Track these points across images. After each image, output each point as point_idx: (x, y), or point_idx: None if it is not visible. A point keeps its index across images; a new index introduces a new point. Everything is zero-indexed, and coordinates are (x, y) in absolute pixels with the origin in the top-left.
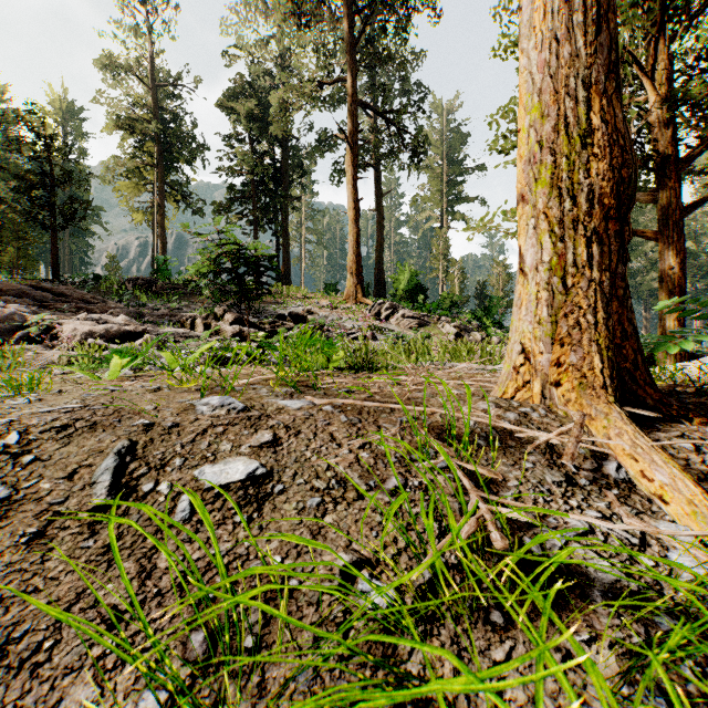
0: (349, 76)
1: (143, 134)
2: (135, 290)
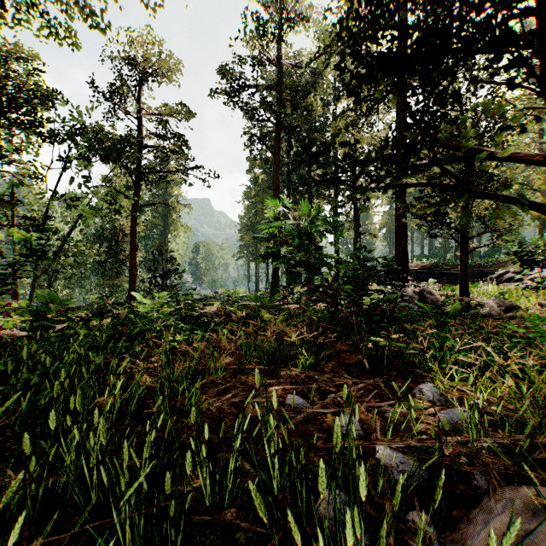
0: None
1: None
2: None
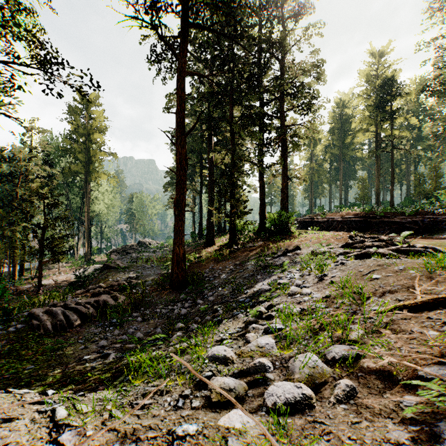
0: None
1: None
2: None
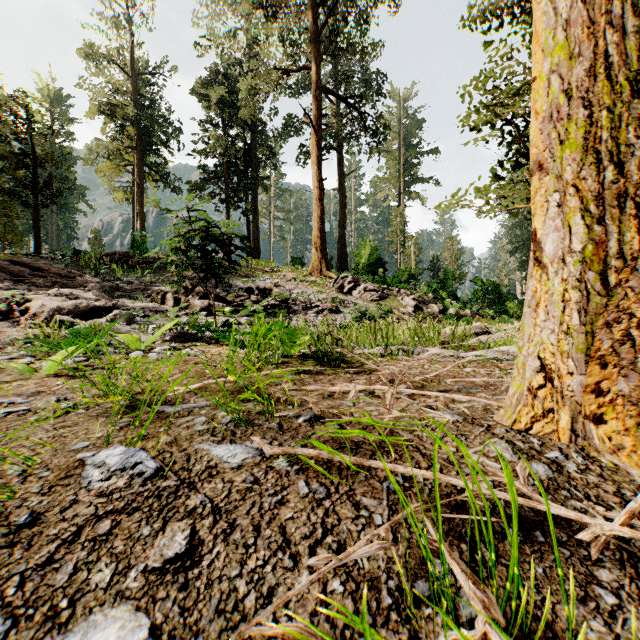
0: (313, 64)
1: (123, 119)
2: (112, 264)
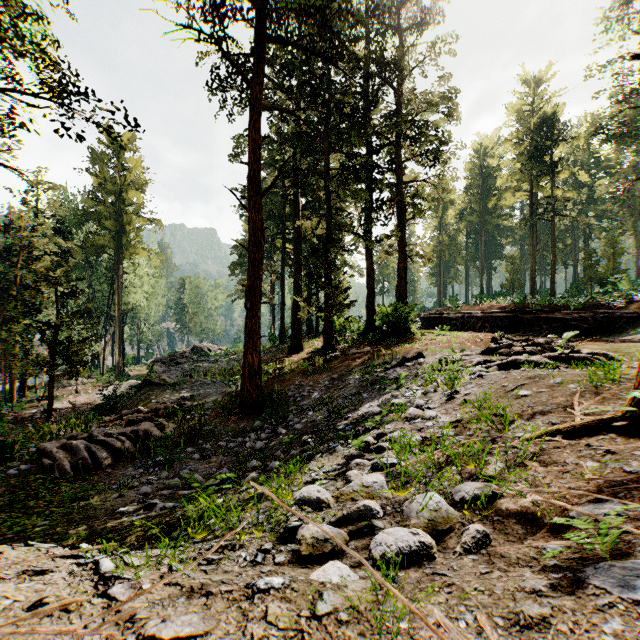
0: None
1: None
2: None
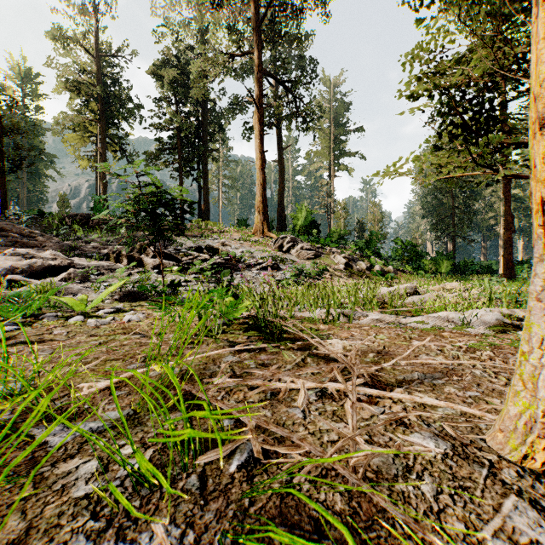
0: (256, 50)
1: (87, 95)
2: (73, 225)
